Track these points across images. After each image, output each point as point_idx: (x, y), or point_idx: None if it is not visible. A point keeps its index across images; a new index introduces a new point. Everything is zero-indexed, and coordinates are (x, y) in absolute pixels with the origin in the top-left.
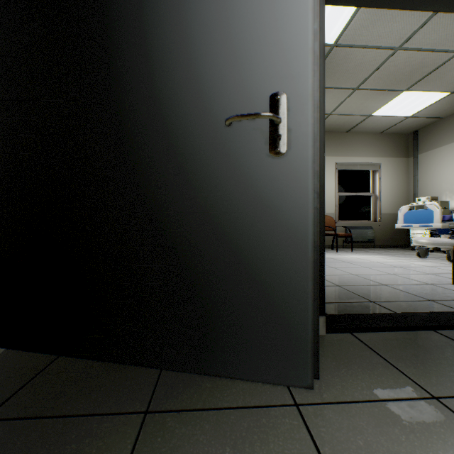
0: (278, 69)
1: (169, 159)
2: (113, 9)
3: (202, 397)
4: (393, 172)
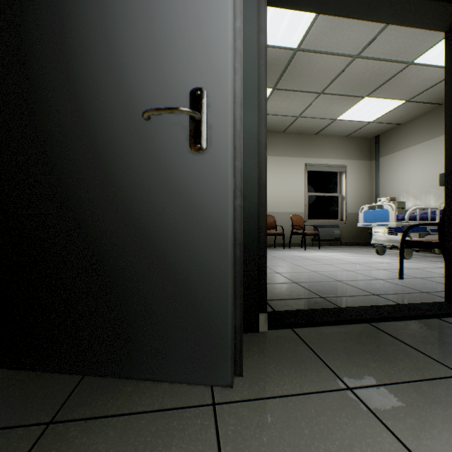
0: (199, 65)
1: (89, 153)
2: None
3: (118, 402)
4: (358, 173)
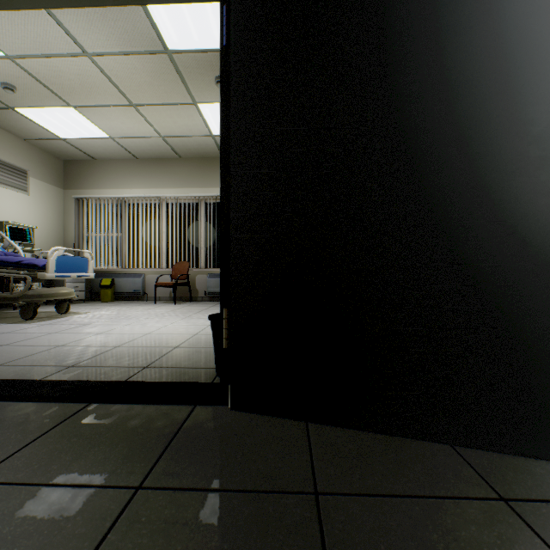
0: None
1: (476, 193)
2: (393, 17)
3: None
4: None
